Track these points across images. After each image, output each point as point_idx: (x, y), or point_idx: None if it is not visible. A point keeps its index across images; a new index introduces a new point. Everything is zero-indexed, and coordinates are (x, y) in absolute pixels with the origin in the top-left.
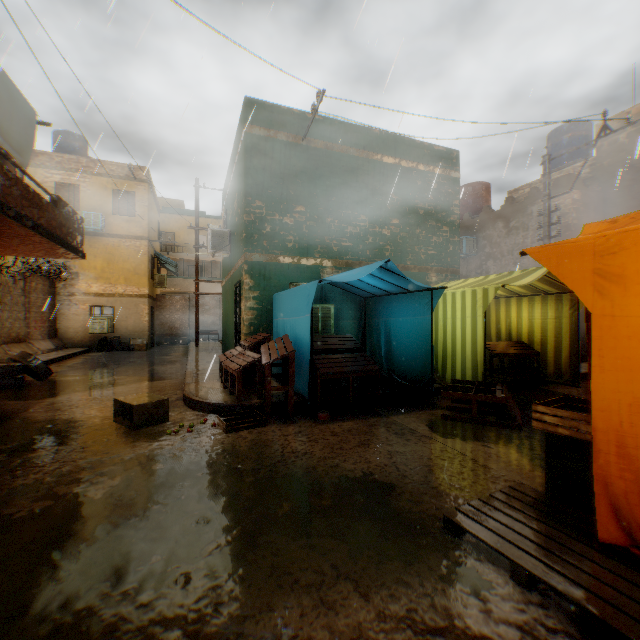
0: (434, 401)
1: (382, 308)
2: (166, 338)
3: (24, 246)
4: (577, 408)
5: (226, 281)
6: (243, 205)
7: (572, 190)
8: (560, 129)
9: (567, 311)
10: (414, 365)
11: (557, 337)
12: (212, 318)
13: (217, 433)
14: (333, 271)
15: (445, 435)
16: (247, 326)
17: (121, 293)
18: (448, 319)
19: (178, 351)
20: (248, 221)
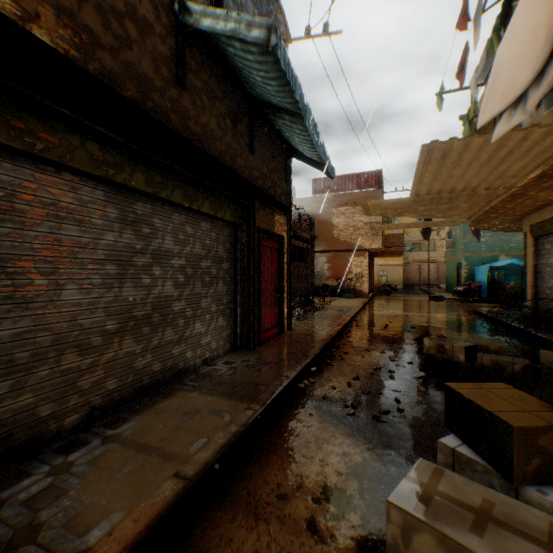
0: None
1: None
2: (407, 286)
3: (390, 256)
4: None
5: (449, 259)
6: (461, 236)
7: None
8: None
9: None
10: None
11: None
12: (432, 275)
13: (458, 303)
14: (503, 257)
15: None
16: (463, 278)
17: (390, 264)
18: None
19: (419, 291)
20: (463, 242)
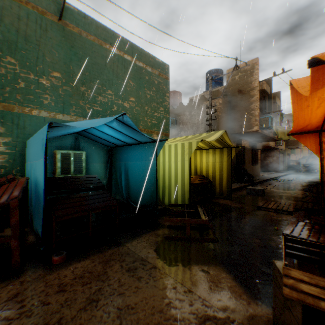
0: (158, 220)
1: (122, 154)
2: None
3: None
4: (296, 249)
5: None
6: None
7: (219, 98)
8: (211, 71)
9: (226, 158)
10: (144, 195)
11: (221, 172)
12: None
13: None
14: None
15: (170, 261)
16: None
17: None
18: (166, 162)
19: None
20: None
